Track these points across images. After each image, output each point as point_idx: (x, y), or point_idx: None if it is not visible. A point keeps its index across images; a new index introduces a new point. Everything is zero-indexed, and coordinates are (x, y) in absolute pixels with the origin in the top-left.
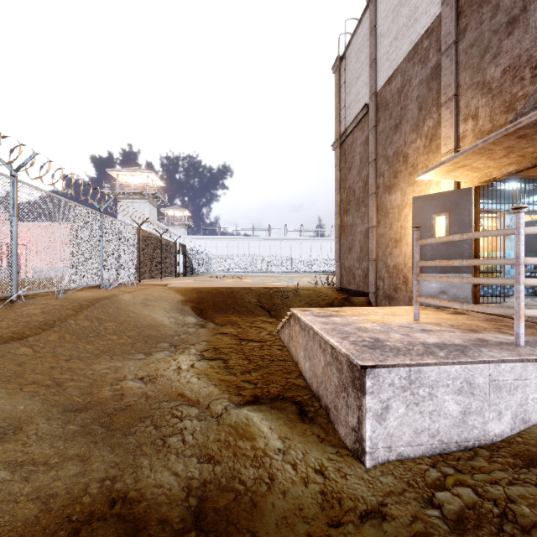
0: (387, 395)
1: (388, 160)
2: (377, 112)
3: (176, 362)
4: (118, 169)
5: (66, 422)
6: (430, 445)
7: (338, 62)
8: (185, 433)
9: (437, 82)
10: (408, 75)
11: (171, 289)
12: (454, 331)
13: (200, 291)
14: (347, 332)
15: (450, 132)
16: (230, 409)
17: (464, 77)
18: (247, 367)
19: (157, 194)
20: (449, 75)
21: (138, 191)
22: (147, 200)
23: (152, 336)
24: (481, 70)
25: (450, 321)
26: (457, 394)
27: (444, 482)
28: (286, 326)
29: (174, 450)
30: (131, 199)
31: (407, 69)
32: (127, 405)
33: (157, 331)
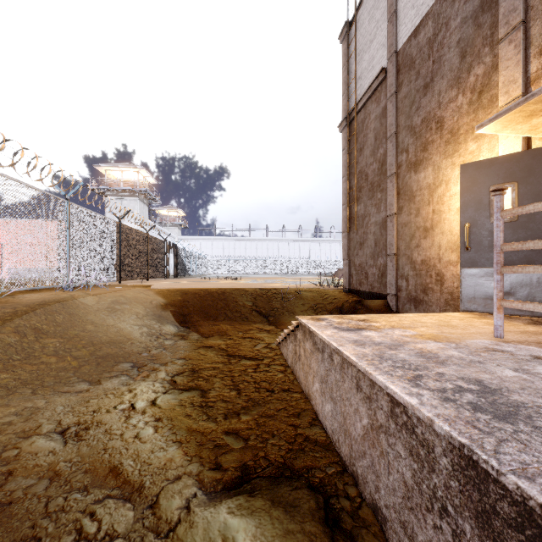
0: None
1: (413, 131)
2: (399, 75)
3: (131, 397)
4: (106, 165)
5: None
6: None
7: (347, 28)
8: None
9: (491, 13)
10: (444, 18)
11: (151, 290)
12: None
13: (186, 293)
14: (410, 365)
15: (515, 73)
16: (195, 507)
17: None
18: (235, 405)
19: (148, 191)
20: None
21: (128, 188)
22: (137, 197)
23: (109, 353)
24: None
25: None
26: None
27: None
28: (290, 340)
29: None
30: (120, 196)
31: (442, 9)
32: (3, 503)
33: (120, 344)
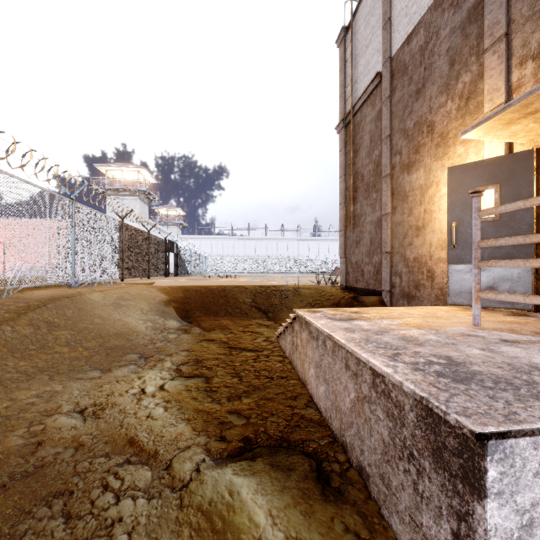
0: (530, 497)
1: (406, 134)
2: (393, 80)
3: (141, 383)
4: (107, 164)
5: None
6: None
7: (343, 33)
8: (116, 533)
9: (477, 25)
10: (434, 27)
11: (154, 287)
12: None
13: (188, 290)
14: (392, 346)
15: (498, 82)
16: (204, 469)
17: (520, 8)
18: (237, 390)
19: (148, 190)
20: (497, 10)
21: (128, 187)
22: (137, 196)
23: (118, 345)
24: None
25: (526, 326)
26: None
27: None
28: (288, 332)
29: None
30: (120, 195)
31: (433, 19)
32: (37, 466)
33: (126, 337)
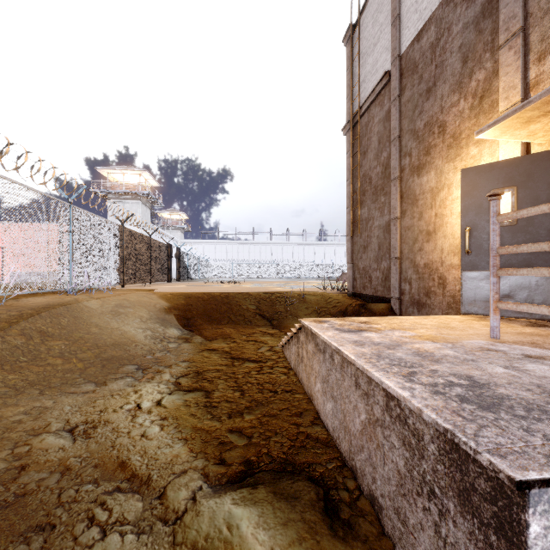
0: None
1: (416, 135)
2: (402, 79)
3: (137, 397)
4: (108, 167)
5: None
6: None
7: (350, 31)
8: None
9: (492, 19)
10: (446, 23)
11: (155, 294)
12: None
13: (189, 297)
14: (406, 362)
15: (514, 79)
16: (201, 498)
17: (538, 1)
18: (239, 405)
19: (150, 194)
20: (513, 3)
21: (130, 191)
22: (139, 200)
23: (114, 356)
24: None
25: (548, 339)
26: None
27: None
28: (293, 342)
29: None
30: (122, 199)
31: (445, 14)
32: (18, 494)
33: (124, 347)
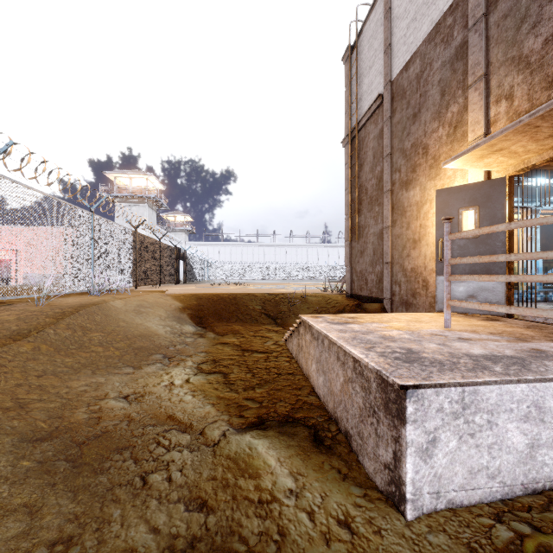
0: (434, 424)
1: (405, 153)
2: (393, 102)
3: (169, 377)
4: (116, 172)
5: (19, 457)
6: (488, 489)
7: (349, 52)
8: (171, 468)
9: (463, 62)
10: (428, 58)
11: (169, 295)
12: (498, 340)
13: (200, 298)
14: (371, 342)
15: (479, 116)
16: (229, 435)
17: (496, 53)
18: (251, 383)
19: (156, 197)
20: (478, 53)
21: (137, 194)
22: (146, 203)
23: (143, 347)
24: (517, 43)
25: (488, 329)
26: (523, 422)
27: (521, 547)
28: (294, 335)
29: (155, 493)
30: (129, 202)
31: (427, 51)
32: (103, 431)
33: (150, 340)
